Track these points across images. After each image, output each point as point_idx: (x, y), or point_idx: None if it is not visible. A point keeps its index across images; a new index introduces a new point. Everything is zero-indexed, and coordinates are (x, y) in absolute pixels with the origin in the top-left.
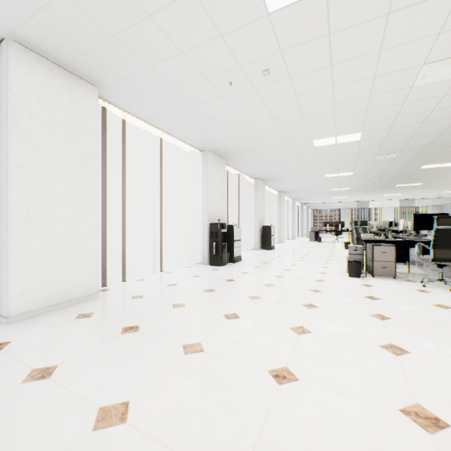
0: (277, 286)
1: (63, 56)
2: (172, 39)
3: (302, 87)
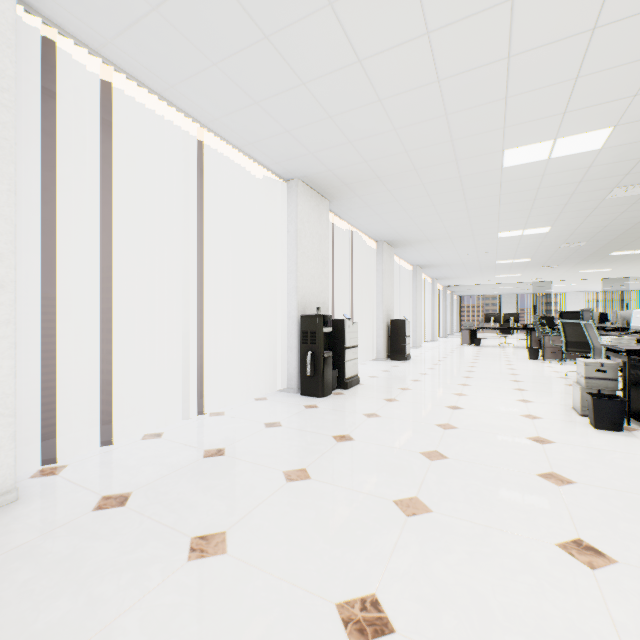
0: (455, 459)
1: None
2: None
3: None
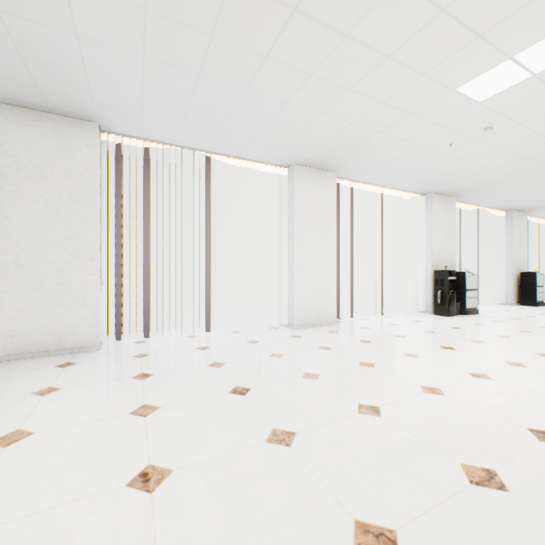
0: (514, 338)
1: (319, 163)
2: (394, 137)
3: (541, 125)
